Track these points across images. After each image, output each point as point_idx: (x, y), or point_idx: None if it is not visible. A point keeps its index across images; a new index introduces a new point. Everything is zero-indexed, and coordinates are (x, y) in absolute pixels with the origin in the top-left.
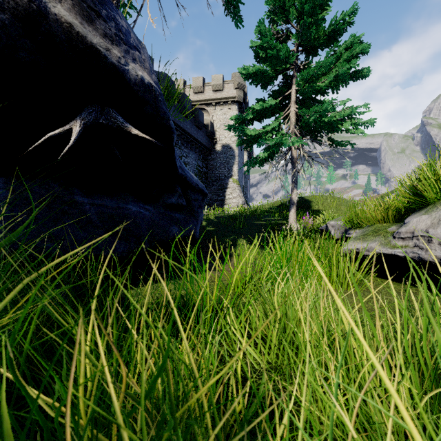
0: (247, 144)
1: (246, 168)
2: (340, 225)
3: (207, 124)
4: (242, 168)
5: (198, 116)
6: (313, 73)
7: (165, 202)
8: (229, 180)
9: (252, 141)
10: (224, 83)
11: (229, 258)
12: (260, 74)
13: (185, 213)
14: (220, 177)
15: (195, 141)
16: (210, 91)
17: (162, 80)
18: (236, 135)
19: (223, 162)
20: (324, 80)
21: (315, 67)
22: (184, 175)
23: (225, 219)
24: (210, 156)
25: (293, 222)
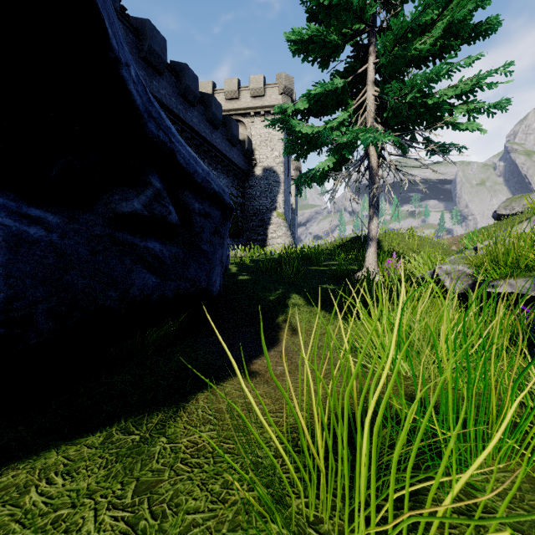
0: (300, 153)
1: (293, 201)
2: (461, 271)
3: (244, 140)
4: (289, 199)
5: (231, 128)
6: (412, 23)
7: (112, 209)
8: (273, 214)
9: (308, 147)
10: (265, 87)
11: (276, 335)
12: (320, 42)
13: (180, 244)
14: (260, 210)
15: (227, 161)
16: (247, 97)
17: (181, 73)
18: (283, 138)
19: (265, 191)
20: (425, 39)
21: (416, 9)
22: (166, 143)
23: (268, 263)
24: (247, 182)
25: (373, 267)
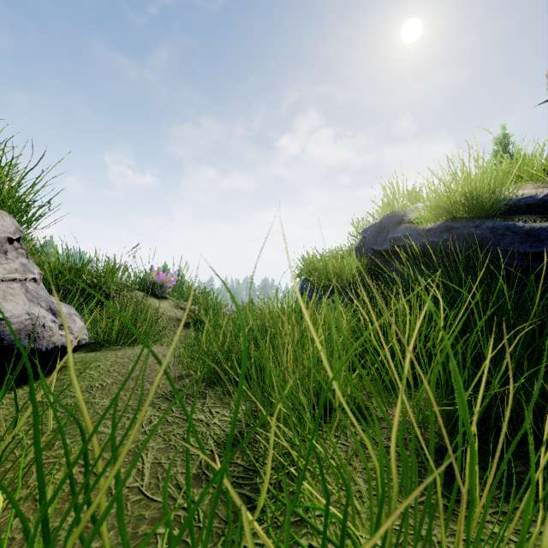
0: None
1: None
2: None
3: None
4: None
5: None
6: None
7: None
8: None
9: None
10: None
11: None
12: None
13: None
14: None
15: None
16: None
17: None
18: None
19: None
20: None
21: None
22: None
23: None
24: None
25: None
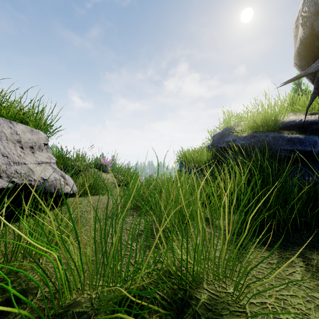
0: None
1: None
2: None
3: None
4: None
5: None
6: None
7: None
8: None
9: None
10: None
11: None
12: None
13: None
14: None
15: None
16: None
17: None
18: None
19: None
20: None
21: None
22: None
23: None
24: None
25: None
